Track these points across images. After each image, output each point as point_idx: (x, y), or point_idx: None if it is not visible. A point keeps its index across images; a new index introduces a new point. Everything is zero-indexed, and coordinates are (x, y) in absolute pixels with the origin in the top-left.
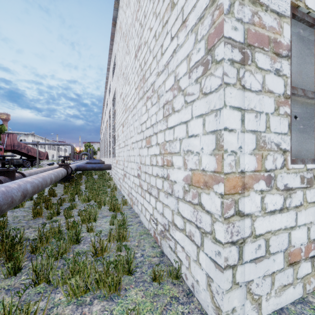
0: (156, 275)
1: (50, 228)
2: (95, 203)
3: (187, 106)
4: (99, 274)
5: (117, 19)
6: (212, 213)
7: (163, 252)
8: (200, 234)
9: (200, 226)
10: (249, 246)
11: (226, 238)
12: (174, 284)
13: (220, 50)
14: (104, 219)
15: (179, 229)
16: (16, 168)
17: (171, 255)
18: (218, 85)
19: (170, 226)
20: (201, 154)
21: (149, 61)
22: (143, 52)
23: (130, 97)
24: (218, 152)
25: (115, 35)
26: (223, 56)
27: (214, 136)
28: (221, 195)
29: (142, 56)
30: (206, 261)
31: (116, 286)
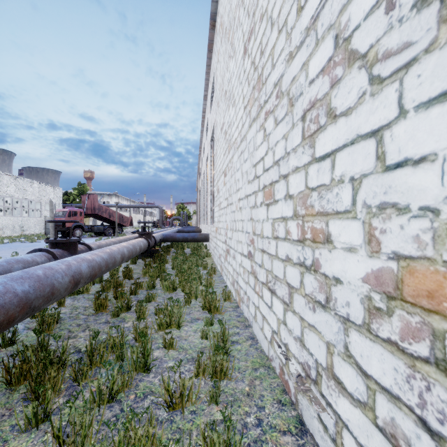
0: None
1: (109, 337)
2: (183, 293)
3: (382, 87)
4: None
5: (217, 16)
6: None
7: (302, 422)
8: None
9: (443, 432)
10: None
11: None
12: None
13: None
14: (193, 324)
15: (352, 396)
16: (78, 238)
17: (325, 442)
18: None
19: (322, 376)
20: None
21: (271, 43)
22: (259, 35)
23: (235, 125)
24: None
25: (214, 42)
26: None
27: None
28: None
29: (257, 44)
30: None
31: None
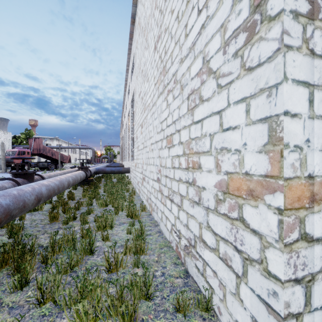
0: (180, 305)
1: (64, 235)
2: (113, 207)
3: (221, 90)
4: (111, 299)
5: (136, 16)
6: (262, 234)
7: (187, 272)
8: (241, 259)
9: (241, 249)
10: (320, 286)
11: (287, 274)
12: (204, 319)
13: (276, 0)
14: (121, 226)
15: (210, 247)
16: (35, 171)
17: (198, 277)
18: (273, 51)
19: (197, 242)
20: (243, 152)
21: (171, 49)
22: (164, 41)
23: (149, 95)
24: (273, 148)
25: (134, 33)
26: (282, 7)
27: (266, 125)
28: (279, 210)
29: (163, 46)
30: (252, 299)
31: (131, 316)
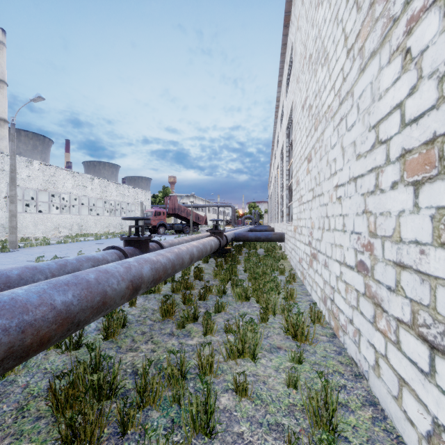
0: None
1: (167, 363)
2: (258, 304)
3: None
4: None
5: None
6: None
7: None
8: None
9: None
10: None
11: None
12: None
13: None
14: (273, 356)
15: None
16: (149, 236)
17: None
18: None
19: None
20: None
21: None
22: None
23: (328, 88)
24: None
25: (291, 13)
26: None
27: None
28: None
29: None
30: None
31: None
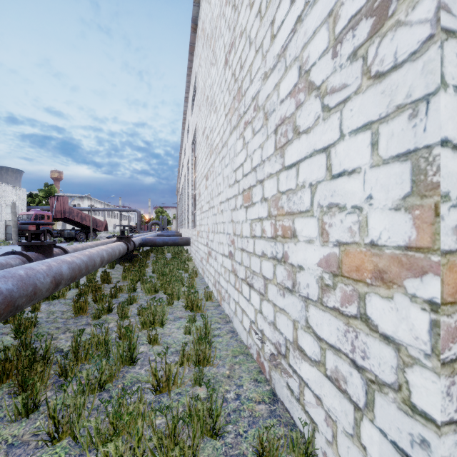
0: (265, 448)
1: (93, 335)
2: (165, 295)
3: (329, 114)
4: (158, 437)
5: (199, 20)
6: (400, 343)
7: (274, 394)
8: (362, 381)
9: (364, 365)
10: None
11: (447, 412)
12: None
13: None
14: (176, 322)
15: (310, 359)
16: (54, 241)
17: (292, 404)
18: (420, 41)
19: (290, 350)
20: (367, 209)
21: (249, 60)
22: (239, 50)
23: (217, 131)
24: (420, 202)
25: (195, 45)
26: None
27: (408, 164)
28: (432, 305)
29: (237, 58)
30: (383, 448)
31: None
